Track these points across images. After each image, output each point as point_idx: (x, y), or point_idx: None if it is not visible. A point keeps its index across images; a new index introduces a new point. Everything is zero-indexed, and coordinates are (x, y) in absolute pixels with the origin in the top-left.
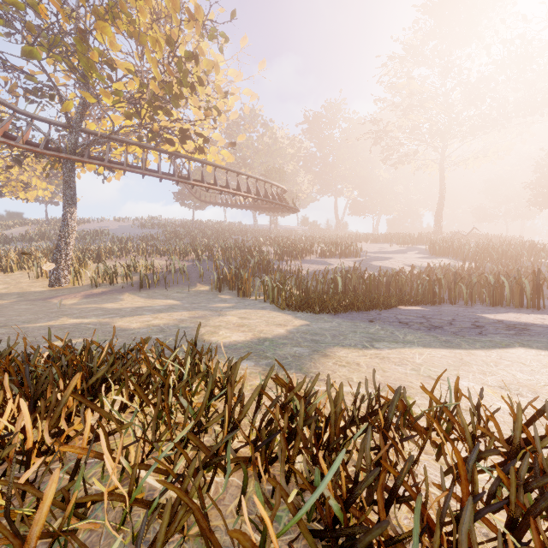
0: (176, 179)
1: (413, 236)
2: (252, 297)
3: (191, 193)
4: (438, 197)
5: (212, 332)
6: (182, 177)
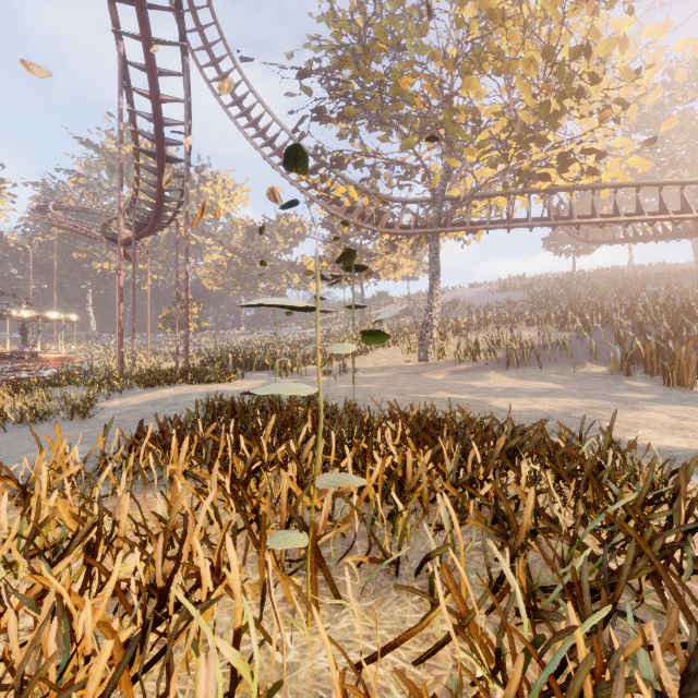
0: (552, 223)
1: None
2: (694, 388)
3: (570, 234)
4: None
5: (625, 429)
6: (561, 218)
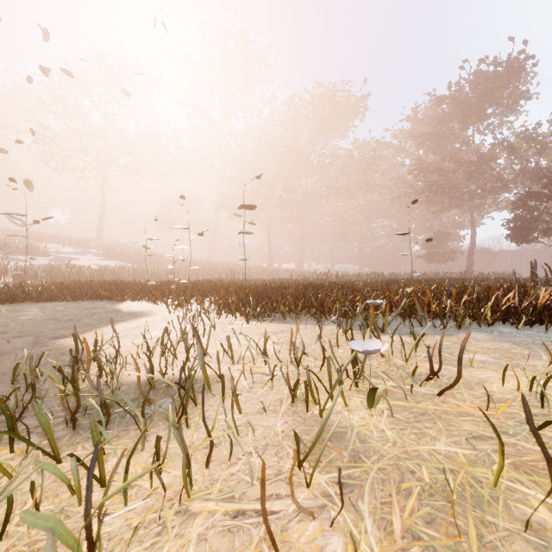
0: None
1: (81, 240)
2: None
3: None
4: (101, 211)
5: None
6: None
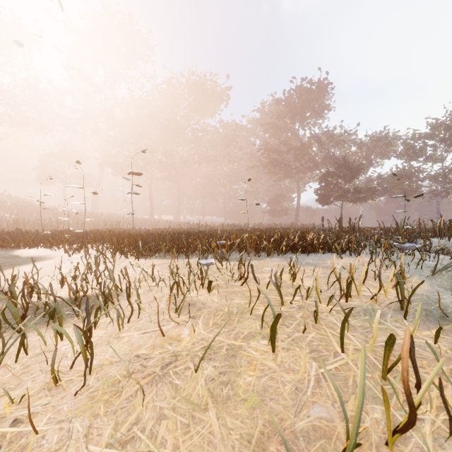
0: None
1: None
2: None
3: None
4: None
5: None
6: None
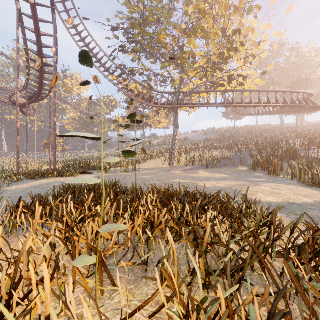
0: (225, 105)
1: None
2: (280, 176)
3: (233, 110)
4: None
5: (253, 194)
6: (229, 103)
